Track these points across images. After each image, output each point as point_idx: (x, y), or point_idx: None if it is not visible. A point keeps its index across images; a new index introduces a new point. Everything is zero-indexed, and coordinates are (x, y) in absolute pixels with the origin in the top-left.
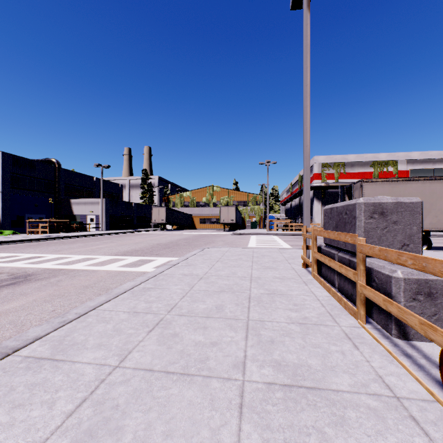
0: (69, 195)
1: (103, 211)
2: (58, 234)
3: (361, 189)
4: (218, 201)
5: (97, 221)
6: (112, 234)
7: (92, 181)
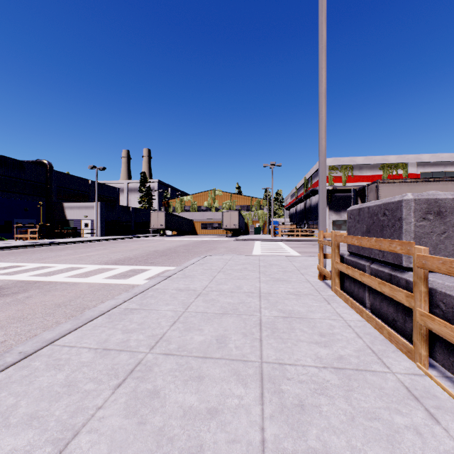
0: (62, 199)
1: (98, 216)
2: (48, 241)
3: (377, 191)
4: (220, 205)
5: (92, 227)
6: (107, 240)
7: (87, 184)
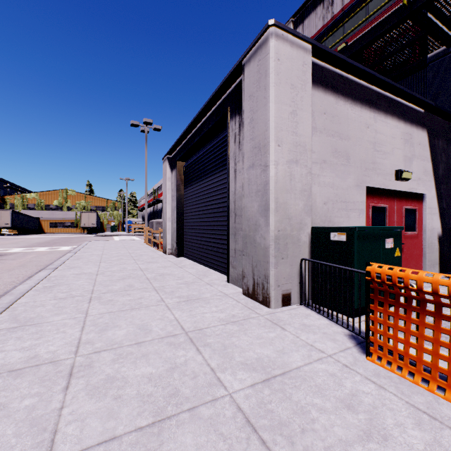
0: None
1: None
2: None
3: None
4: (73, 205)
5: None
6: None
7: None
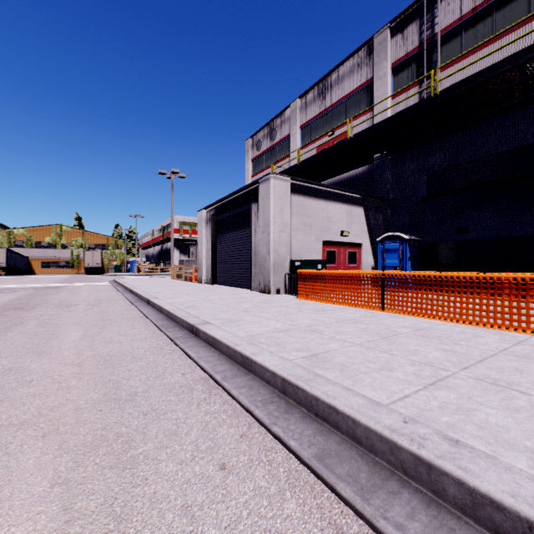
0: None
1: None
2: None
3: (196, 249)
4: (69, 242)
5: None
6: None
7: None
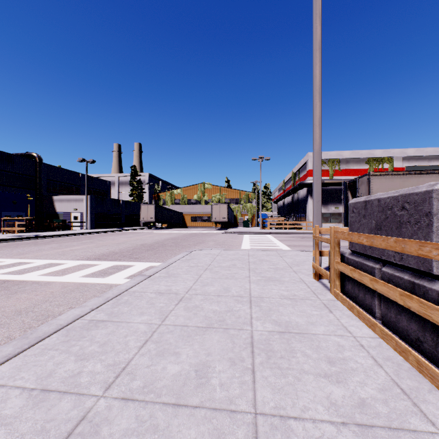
0: (52, 192)
1: (88, 208)
2: (35, 234)
3: (369, 183)
4: (209, 198)
5: (82, 219)
6: (96, 233)
7: (77, 177)
